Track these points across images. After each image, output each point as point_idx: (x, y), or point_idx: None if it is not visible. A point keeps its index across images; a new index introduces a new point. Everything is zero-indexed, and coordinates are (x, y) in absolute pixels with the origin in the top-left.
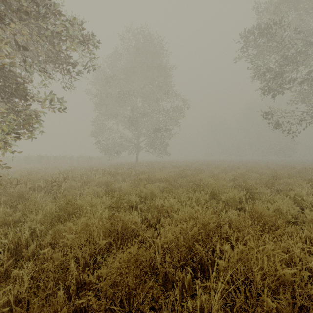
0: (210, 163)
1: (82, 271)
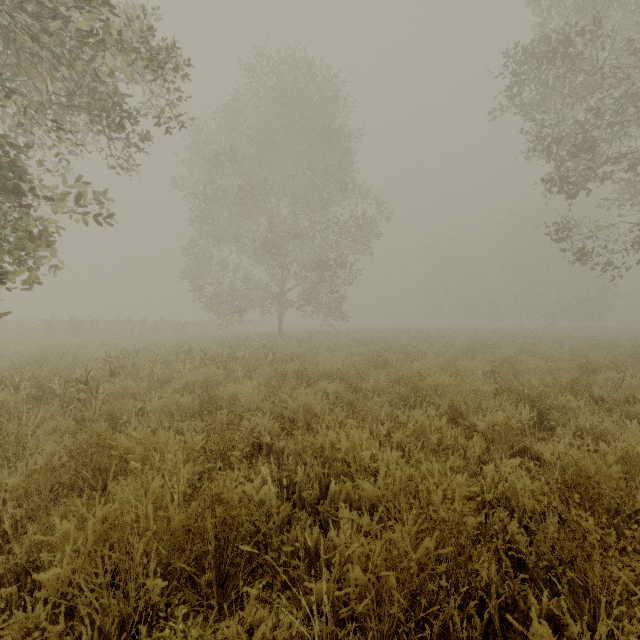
0: (434, 334)
1: None
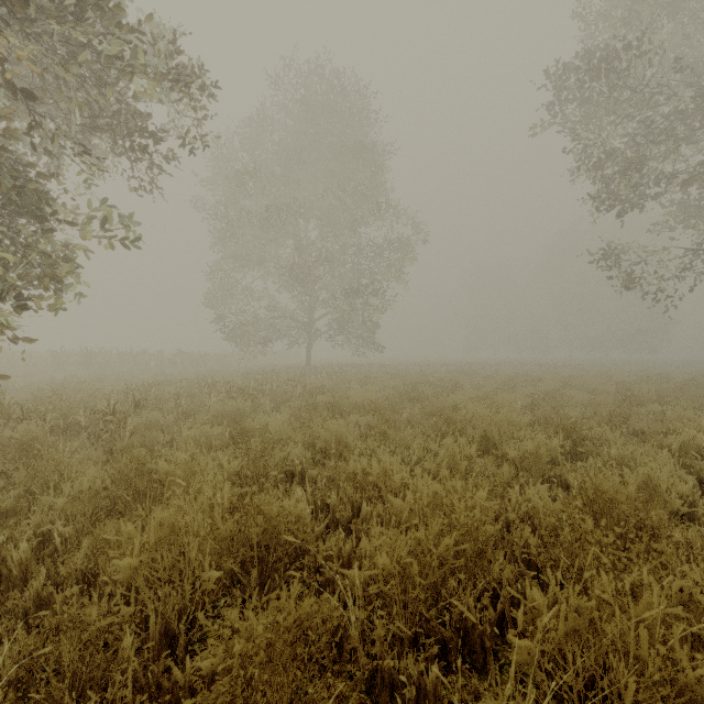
0: (475, 367)
1: (159, 651)
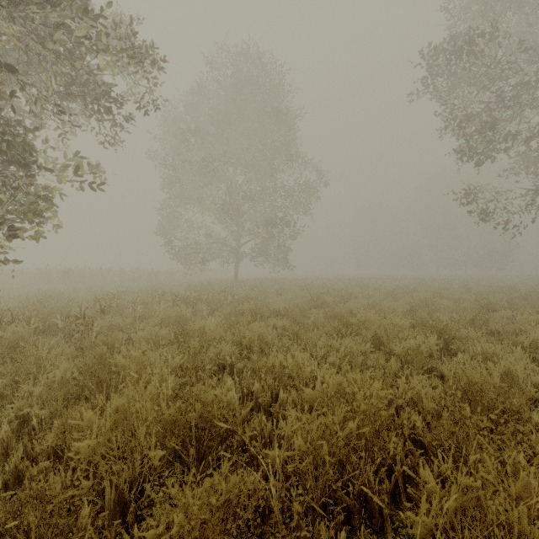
0: (364, 281)
1: (113, 517)
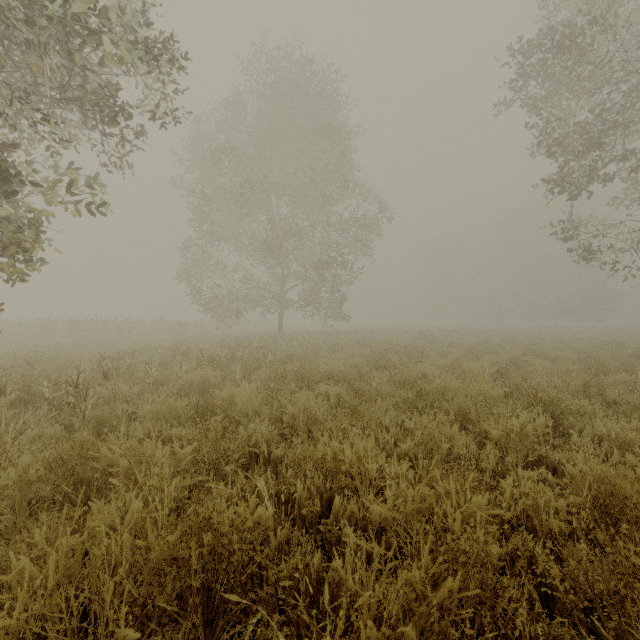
0: (435, 334)
1: None
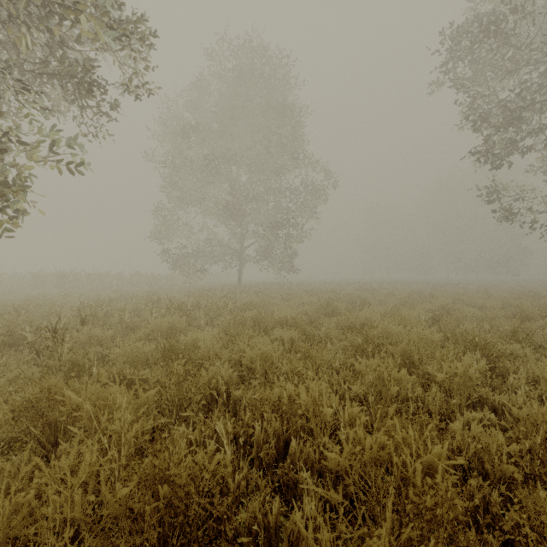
0: (374, 285)
1: None
